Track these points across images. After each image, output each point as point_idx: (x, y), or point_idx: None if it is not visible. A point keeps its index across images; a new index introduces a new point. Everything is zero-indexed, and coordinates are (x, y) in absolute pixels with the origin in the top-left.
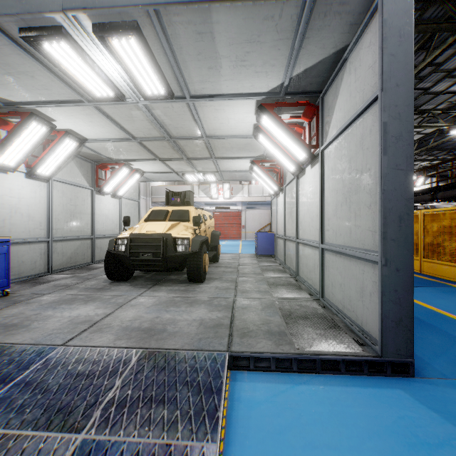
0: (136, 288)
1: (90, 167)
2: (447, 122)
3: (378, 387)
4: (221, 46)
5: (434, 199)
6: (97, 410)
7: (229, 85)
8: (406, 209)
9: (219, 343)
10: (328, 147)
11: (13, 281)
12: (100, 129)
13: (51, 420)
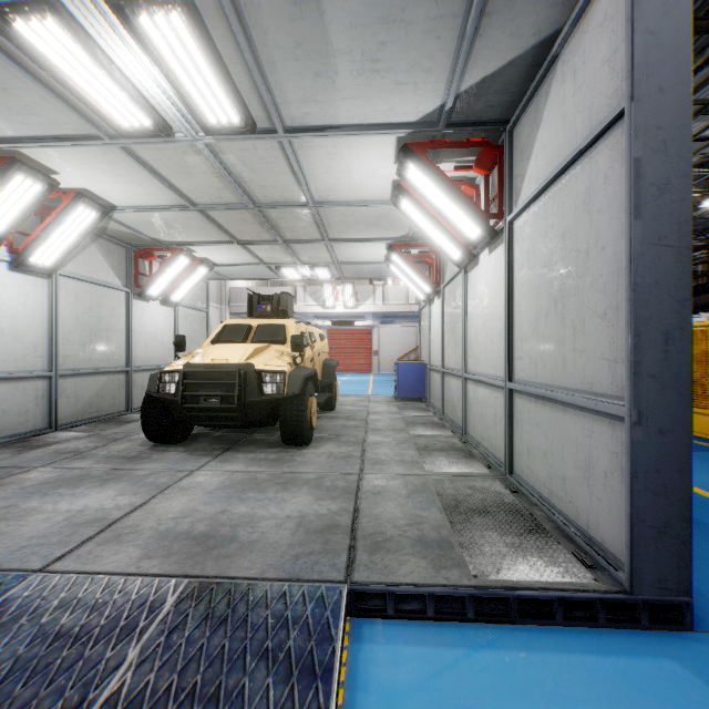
0: (194, 456)
1: (124, 254)
2: (698, 188)
3: (629, 655)
4: (336, 32)
5: None
6: None
7: (350, 108)
8: (677, 320)
9: (330, 564)
10: (520, 216)
11: None
12: (135, 188)
13: None
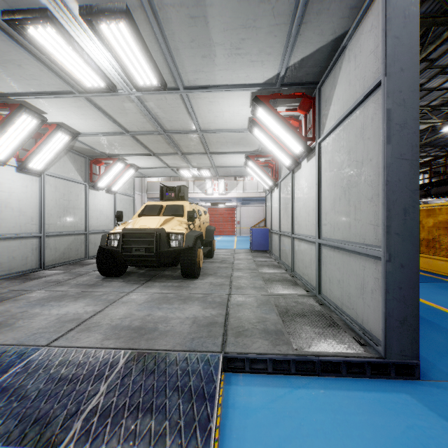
0: (129, 284)
1: (83, 161)
2: (440, 119)
3: (382, 392)
4: (215, 32)
5: (428, 194)
6: (78, 420)
7: (223, 75)
8: (411, 202)
9: (212, 343)
10: (325, 140)
11: (3, 277)
12: (92, 122)
13: (26, 432)
